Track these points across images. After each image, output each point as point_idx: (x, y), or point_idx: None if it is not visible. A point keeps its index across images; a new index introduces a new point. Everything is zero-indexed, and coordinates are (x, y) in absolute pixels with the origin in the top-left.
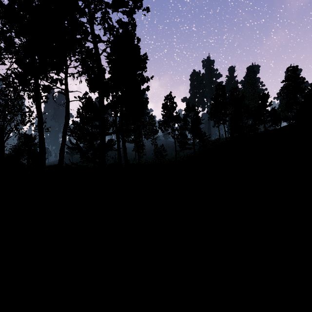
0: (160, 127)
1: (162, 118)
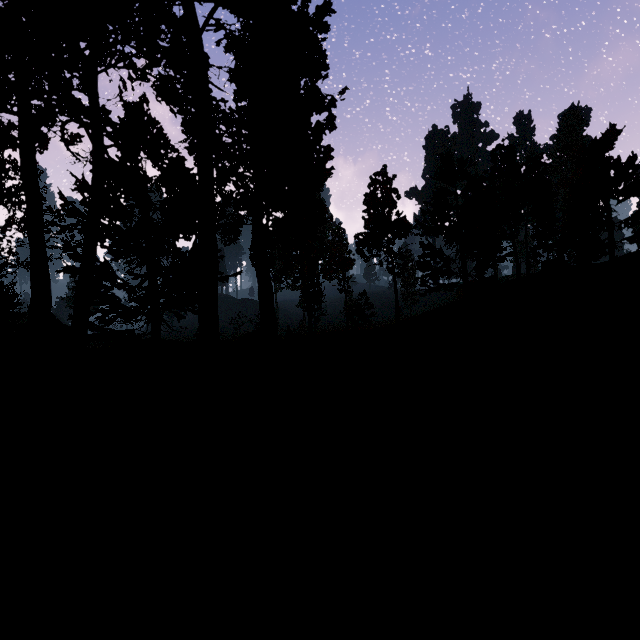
0: (360, 250)
1: (365, 227)
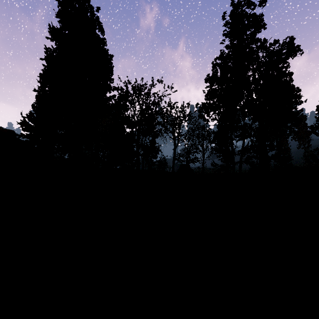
0: (313, 131)
1: (316, 121)
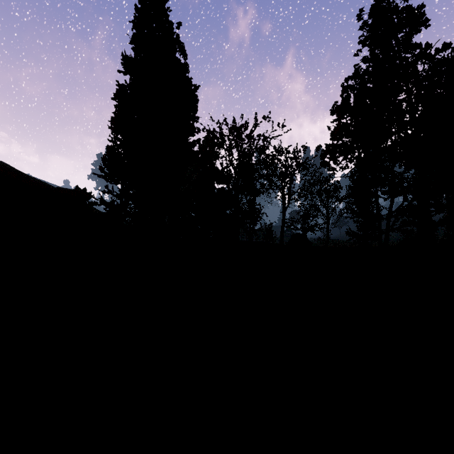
0: None
1: None
